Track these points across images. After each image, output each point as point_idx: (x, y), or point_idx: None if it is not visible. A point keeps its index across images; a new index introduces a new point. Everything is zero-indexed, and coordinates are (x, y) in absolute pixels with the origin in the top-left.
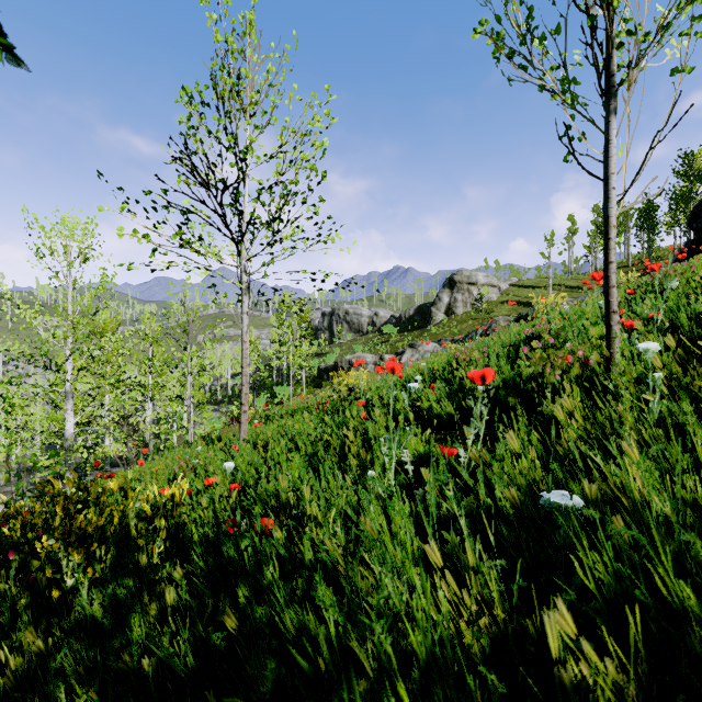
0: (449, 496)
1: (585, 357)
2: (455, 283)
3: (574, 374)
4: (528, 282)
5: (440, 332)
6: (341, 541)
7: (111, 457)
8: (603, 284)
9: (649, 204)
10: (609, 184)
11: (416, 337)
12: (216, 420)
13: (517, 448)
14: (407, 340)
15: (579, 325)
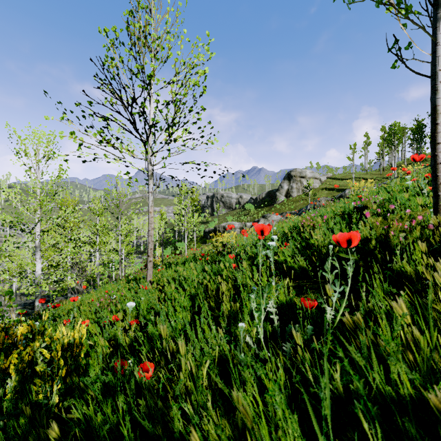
0: (334, 376)
1: (424, 220)
2: (292, 177)
3: (417, 236)
4: (338, 176)
5: (282, 208)
6: (212, 414)
7: (74, 287)
8: (431, 162)
9: (420, 124)
10: (436, 79)
11: (266, 211)
12: (139, 264)
13: (406, 318)
14: (261, 213)
15: (400, 197)
